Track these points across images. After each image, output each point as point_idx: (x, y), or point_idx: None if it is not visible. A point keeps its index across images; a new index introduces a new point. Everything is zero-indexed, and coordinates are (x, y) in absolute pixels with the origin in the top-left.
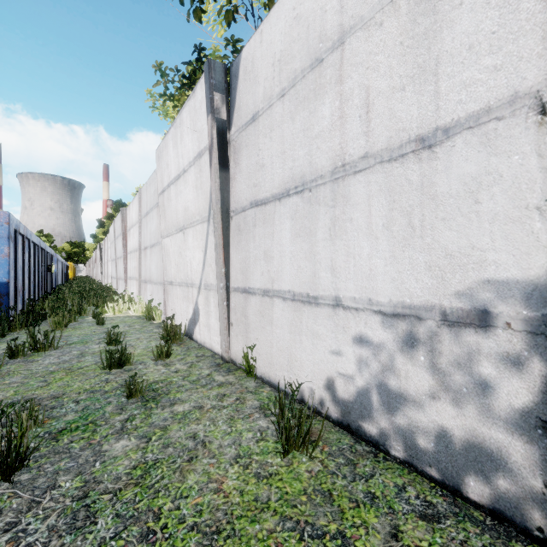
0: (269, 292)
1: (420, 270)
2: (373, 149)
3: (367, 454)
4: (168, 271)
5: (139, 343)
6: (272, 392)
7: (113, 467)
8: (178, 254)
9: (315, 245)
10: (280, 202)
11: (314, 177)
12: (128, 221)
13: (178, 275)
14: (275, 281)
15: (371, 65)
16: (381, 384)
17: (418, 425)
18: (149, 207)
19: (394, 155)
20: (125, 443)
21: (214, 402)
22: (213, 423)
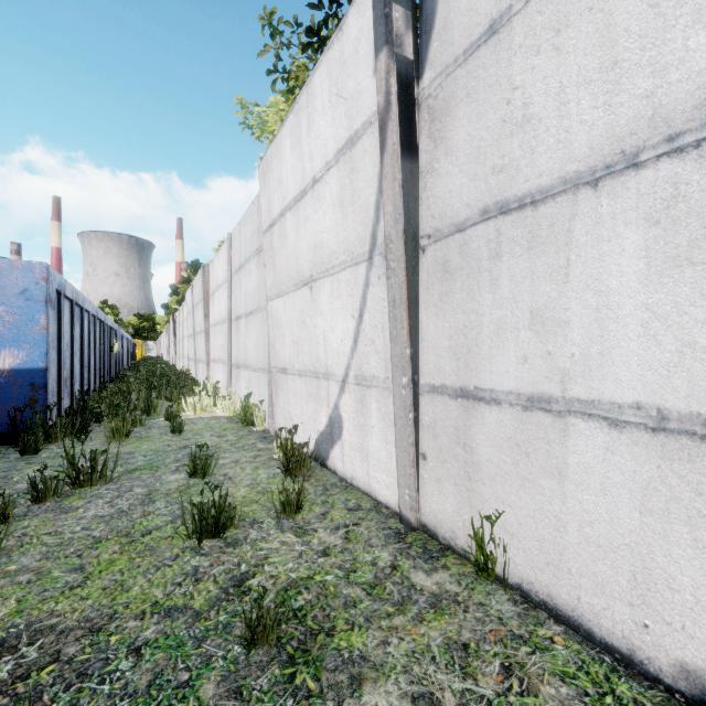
0: (551, 403)
1: None
2: None
3: None
4: (279, 351)
5: (240, 472)
6: (576, 645)
7: None
8: (298, 324)
9: None
10: (598, 188)
11: None
12: (211, 282)
13: (297, 358)
14: (576, 378)
15: None
16: None
17: None
18: (243, 257)
19: None
20: None
21: (455, 682)
22: None
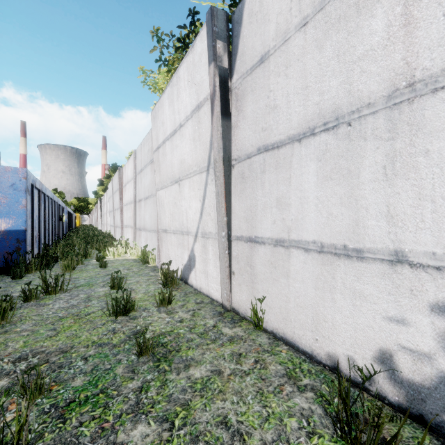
0: (284, 242)
1: None
2: None
3: None
4: (163, 220)
5: (139, 286)
6: (291, 353)
7: None
8: (173, 204)
9: (358, 188)
10: (301, 143)
11: (357, 107)
12: (124, 178)
13: (172, 224)
14: (293, 230)
15: None
16: None
17: None
18: (143, 164)
19: None
20: (143, 429)
21: (232, 366)
22: (241, 399)
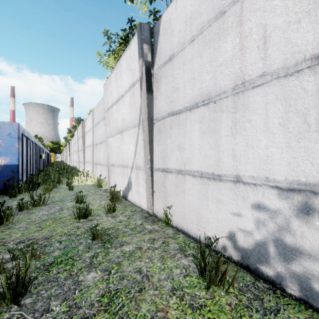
0: (182, 171)
1: (315, 156)
2: (269, 69)
3: (267, 290)
4: (111, 158)
5: (95, 202)
6: (185, 238)
7: (87, 294)
8: (117, 147)
9: (219, 140)
10: (191, 111)
11: (218, 93)
12: (86, 129)
13: (117, 160)
14: (187, 164)
15: (268, 8)
16: (277, 239)
17: (313, 273)
18: (98, 119)
19: (290, 72)
20: (93, 275)
21: (148, 245)
22: (150, 261)
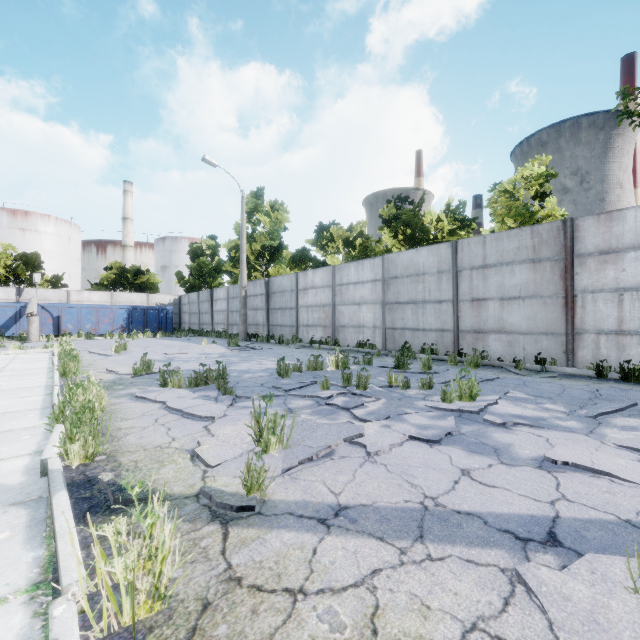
0: None
1: None
2: None
3: None
4: None
5: None
6: None
7: None
8: None
9: None
10: None
11: None
12: None
13: None
14: None
15: None
16: None
17: None
18: None
19: None
20: None
21: None
22: None
